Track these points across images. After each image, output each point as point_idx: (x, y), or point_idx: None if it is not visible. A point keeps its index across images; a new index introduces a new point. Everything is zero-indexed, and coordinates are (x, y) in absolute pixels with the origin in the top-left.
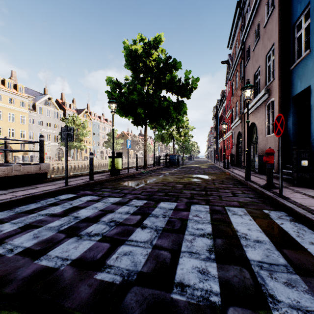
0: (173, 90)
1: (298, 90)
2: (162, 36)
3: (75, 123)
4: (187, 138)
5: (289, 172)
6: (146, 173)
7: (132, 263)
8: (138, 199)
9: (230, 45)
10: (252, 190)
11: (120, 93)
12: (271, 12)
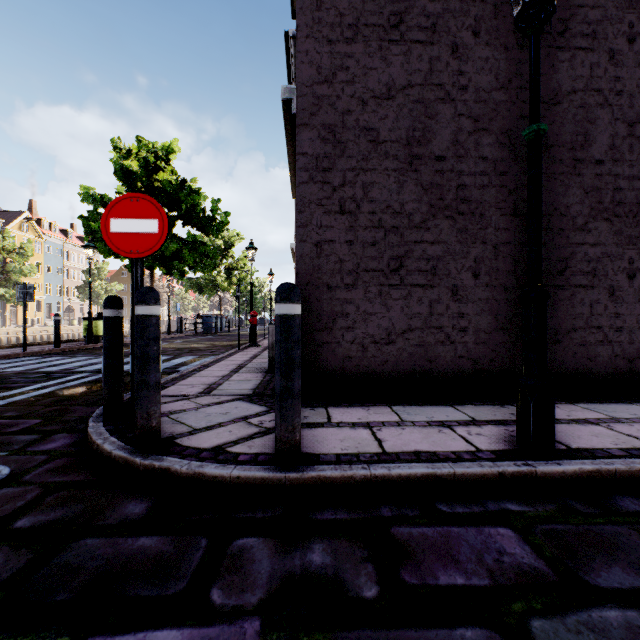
0: (193, 223)
1: None
2: (176, 144)
3: (1, 245)
4: (243, 288)
5: None
6: None
7: (92, 368)
8: None
9: None
10: None
11: None
12: None
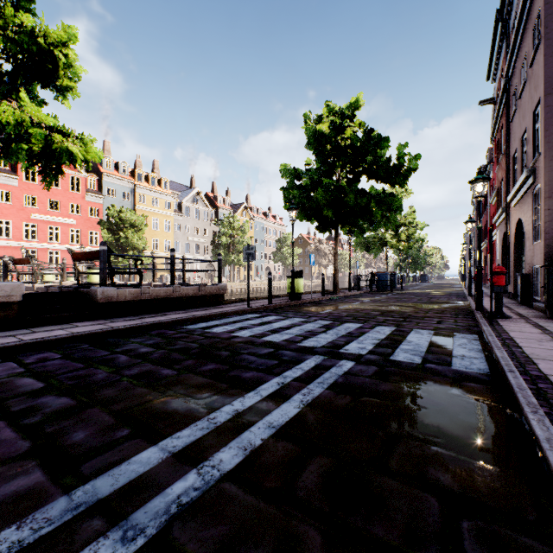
0: (378, 176)
1: None
2: (360, 98)
3: (232, 226)
4: (411, 244)
5: None
6: (336, 300)
7: (318, 343)
8: (323, 320)
9: (493, 76)
10: (472, 320)
11: (300, 188)
12: (536, 48)
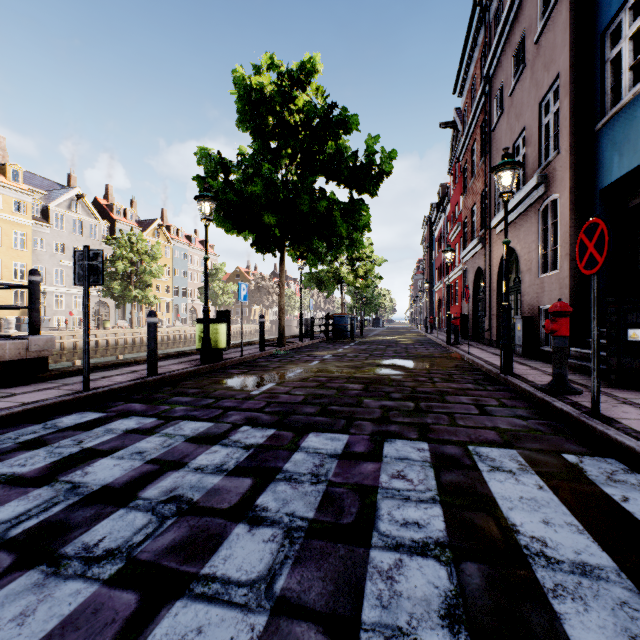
0: (341, 176)
1: (614, 173)
2: (317, 60)
3: (135, 248)
4: (370, 281)
5: None
6: (283, 357)
7: None
8: (254, 426)
9: (460, 88)
10: (520, 397)
11: (227, 182)
12: (552, 7)
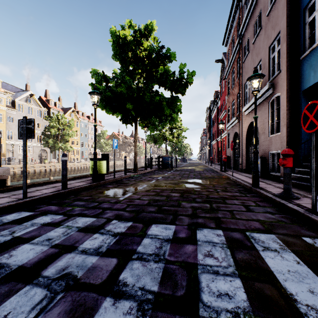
0: (166, 84)
1: (311, 81)
2: (154, 24)
3: (60, 122)
4: (180, 139)
5: (302, 177)
6: (136, 178)
7: None
8: (120, 220)
9: (226, 42)
10: (266, 200)
11: (107, 86)
12: None
